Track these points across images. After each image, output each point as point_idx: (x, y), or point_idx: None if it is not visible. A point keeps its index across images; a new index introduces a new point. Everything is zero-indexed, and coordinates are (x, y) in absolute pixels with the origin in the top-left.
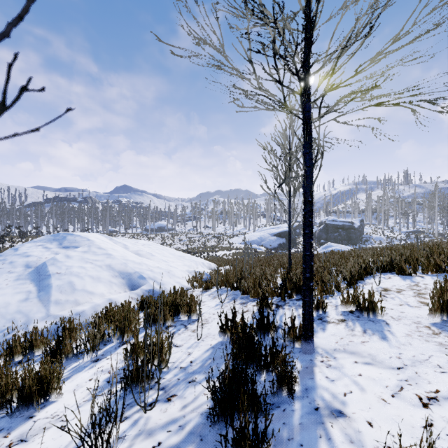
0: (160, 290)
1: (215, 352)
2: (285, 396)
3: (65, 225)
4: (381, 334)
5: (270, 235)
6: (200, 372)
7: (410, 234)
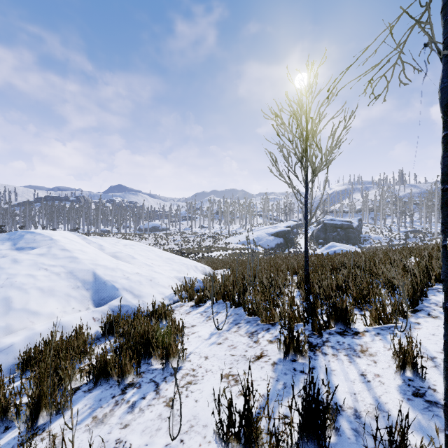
0: (137, 305)
1: None
2: None
3: (54, 224)
4: None
5: (267, 235)
6: None
7: (409, 234)
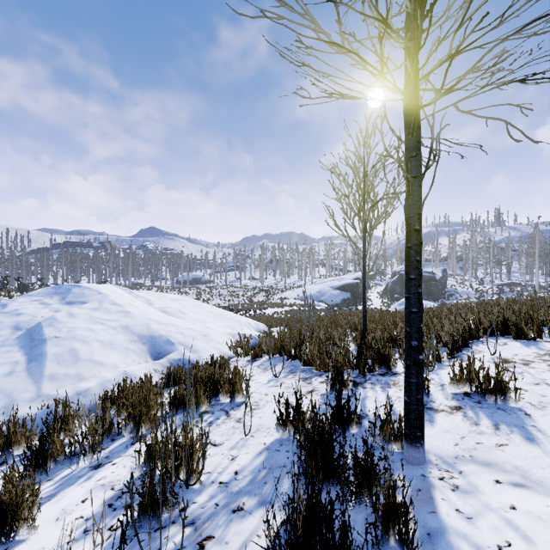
0: (193, 359)
1: (271, 457)
2: (394, 548)
3: (77, 275)
4: (525, 433)
5: (332, 288)
6: (250, 493)
7: (504, 288)
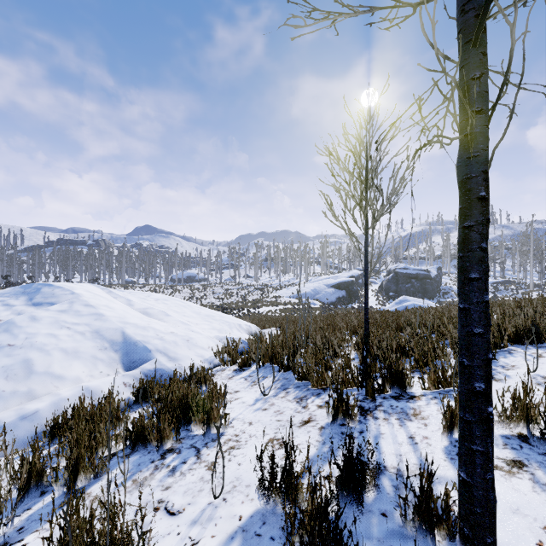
0: (172, 369)
1: None
2: None
3: (69, 273)
4: None
5: (327, 286)
6: None
7: (499, 285)
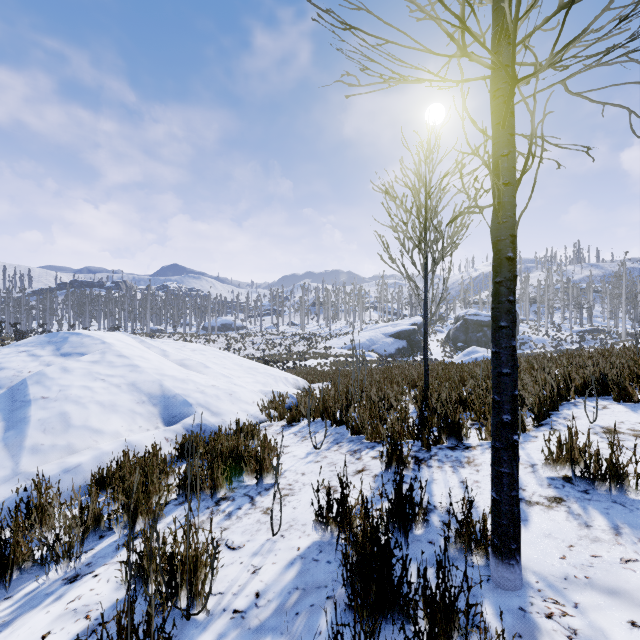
0: (215, 424)
1: (306, 570)
2: None
3: (86, 321)
4: None
5: (384, 336)
6: (275, 630)
7: (585, 335)
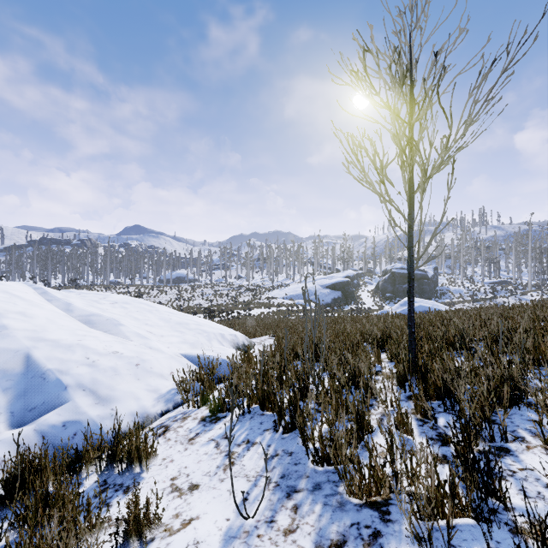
0: (97, 420)
1: None
2: None
3: (48, 274)
4: None
5: (321, 287)
6: None
7: (496, 286)
